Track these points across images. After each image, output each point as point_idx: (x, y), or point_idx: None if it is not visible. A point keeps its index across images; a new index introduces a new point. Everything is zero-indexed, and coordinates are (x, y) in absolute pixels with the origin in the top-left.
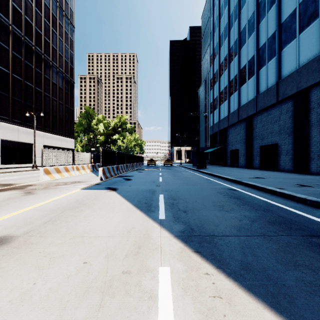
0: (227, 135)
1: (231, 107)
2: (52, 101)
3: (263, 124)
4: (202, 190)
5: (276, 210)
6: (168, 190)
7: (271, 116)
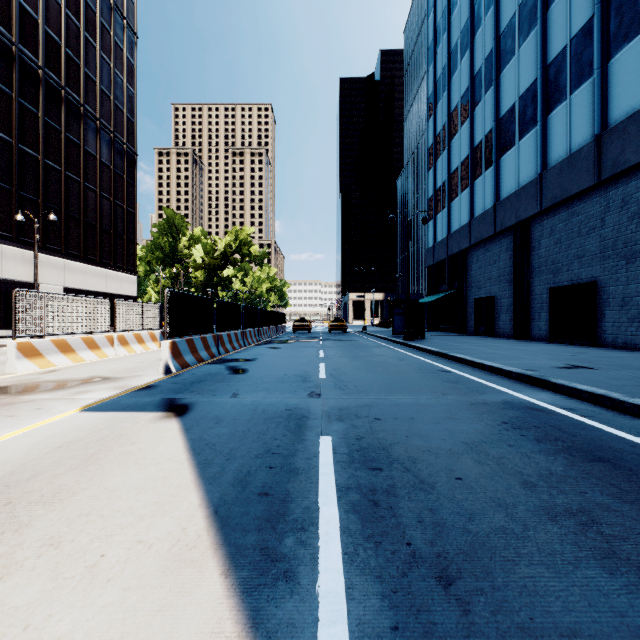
0: (468, 266)
1: (477, 204)
2: (85, 191)
3: (559, 238)
4: (449, 412)
5: None
6: (345, 412)
7: (579, 219)
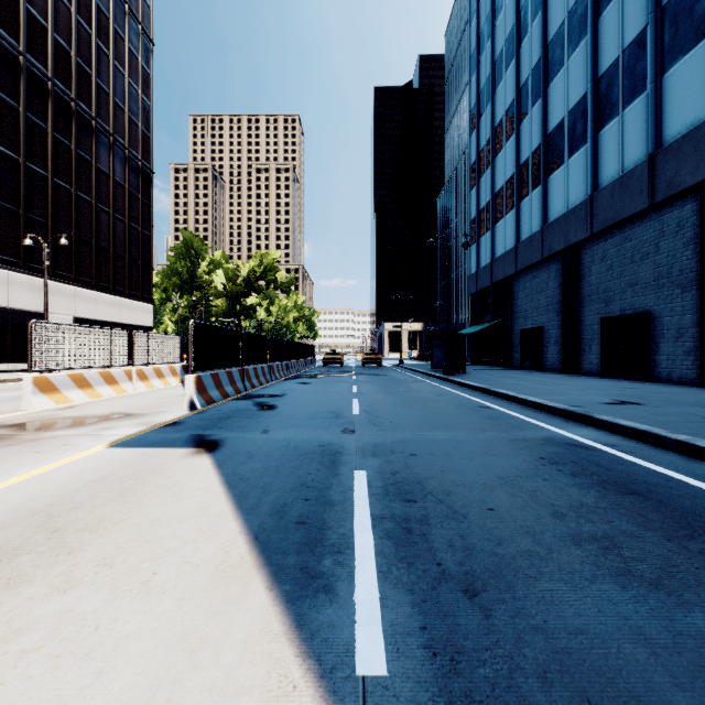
0: (514, 295)
1: (523, 227)
2: (97, 213)
3: (610, 265)
4: (487, 448)
5: None
6: (380, 448)
7: (632, 244)
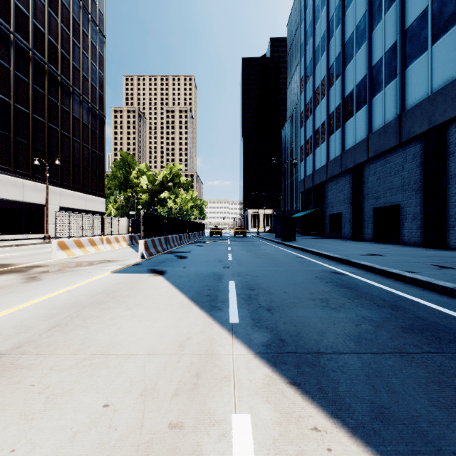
0: (326, 193)
1: (331, 152)
2: (73, 143)
3: (379, 177)
4: (292, 274)
5: (410, 307)
6: (241, 274)
7: (390, 165)
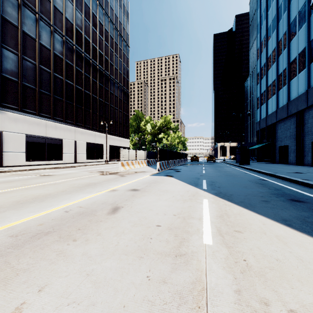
0: (276, 131)
1: (279, 102)
2: (115, 110)
3: None
4: (236, 179)
5: (285, 190)
6: (209, 178)
7: None
